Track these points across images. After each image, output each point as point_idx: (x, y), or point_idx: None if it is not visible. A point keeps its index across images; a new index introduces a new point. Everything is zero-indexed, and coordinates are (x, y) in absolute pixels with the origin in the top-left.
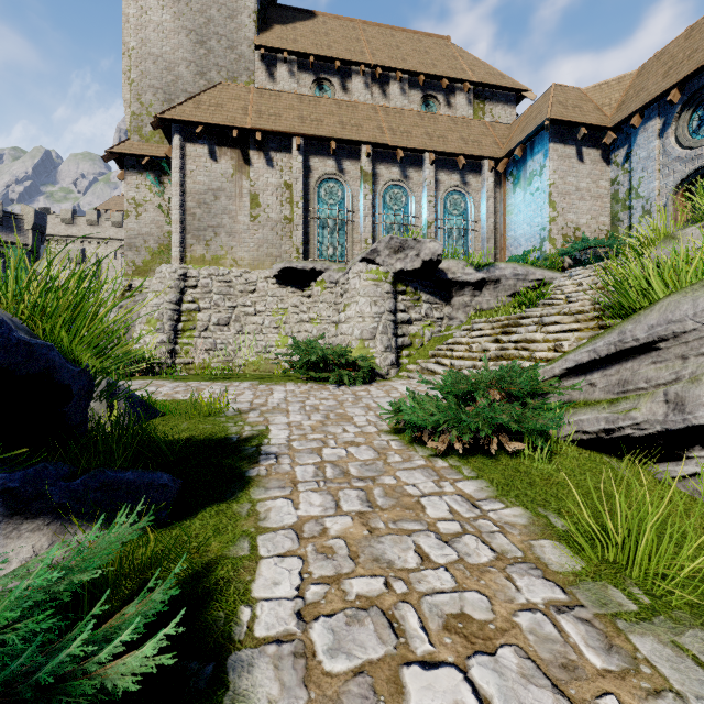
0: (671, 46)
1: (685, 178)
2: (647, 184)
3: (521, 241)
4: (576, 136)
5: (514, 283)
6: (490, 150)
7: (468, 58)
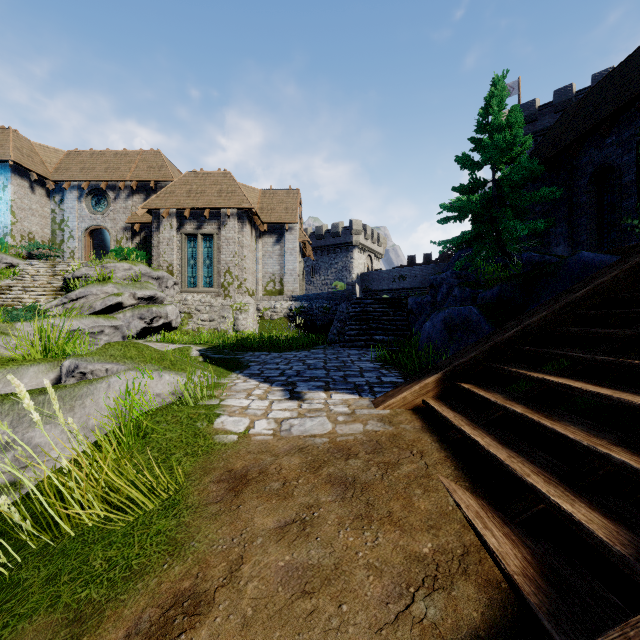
0: (84, 154)
1: (90, 227)
2: (72, 222)
3: None
4: (30, 176)
5: None
6: None
7: None
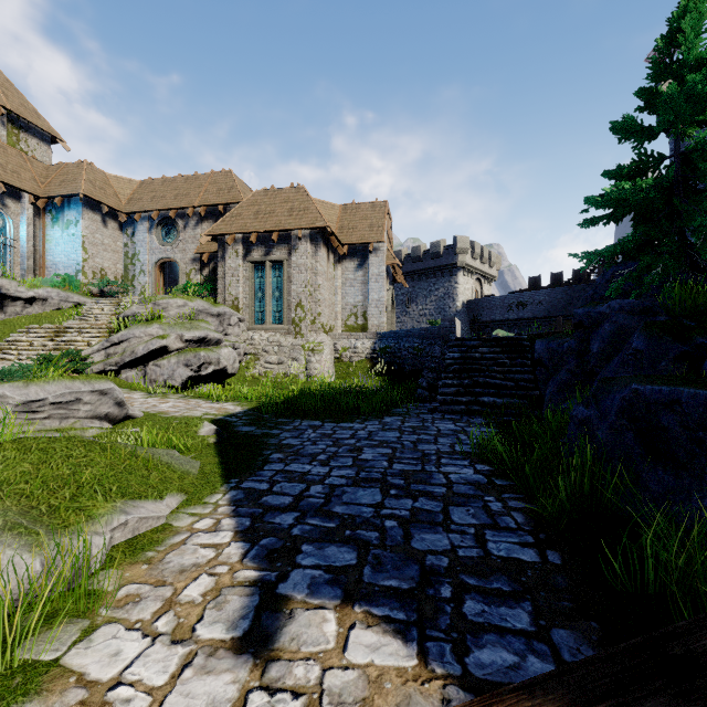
0: (156, 182)
1: (160, 260)
2: (143, 255)
3: (61, 267)
4: (103, 209)
5: (58, 302)
6: (30, 185)
7: None
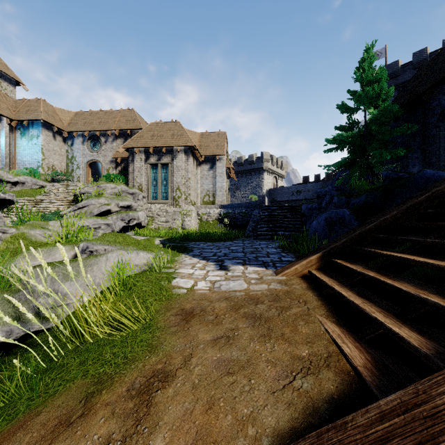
0: (86, 113)
1: (90, 161)
2: (79, 158)
3: (27, 163)
4: (53, 129)
5: (31, 185)
6: (7, 112)
7: None
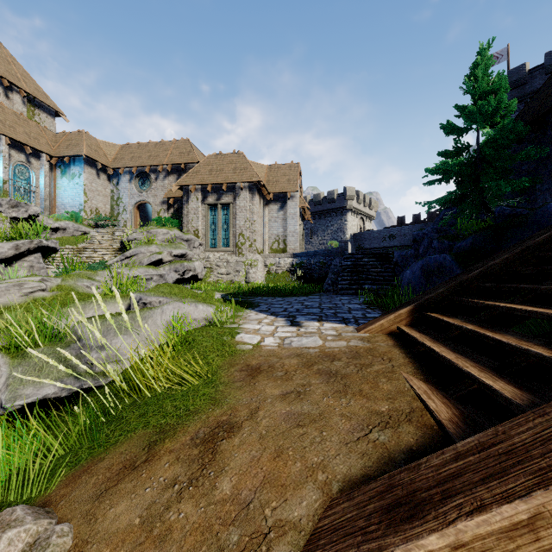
0: (133, 146)
1: (138, 202)
2: (125, 198)
3: (68, 206)
4: (97, 166)
5: (73, 231)
6: (46, 148)
7: (19, 67)
